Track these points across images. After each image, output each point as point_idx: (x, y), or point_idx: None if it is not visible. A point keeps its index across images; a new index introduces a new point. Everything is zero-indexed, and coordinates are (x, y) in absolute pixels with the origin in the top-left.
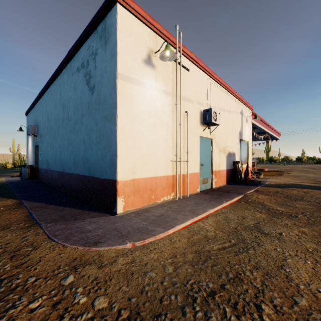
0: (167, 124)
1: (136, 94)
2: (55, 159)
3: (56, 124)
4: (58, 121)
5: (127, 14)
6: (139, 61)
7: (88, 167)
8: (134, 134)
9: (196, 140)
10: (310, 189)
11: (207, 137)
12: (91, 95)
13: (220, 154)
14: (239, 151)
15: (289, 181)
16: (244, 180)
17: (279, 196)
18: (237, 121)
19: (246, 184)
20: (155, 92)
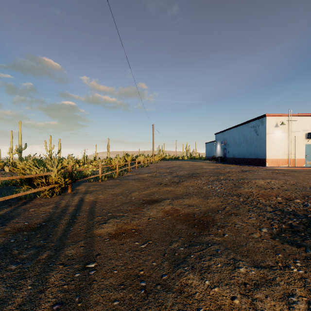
0: (284, 142)
1: (271, 136)
2: (239, 154)
3: (239, 141)
4: (241, 141)
5: (269, 117)
6: (273, 127)
7: (256, 156)
8: (271, 147)
9: (302, 146)
10: None
11: None
12: (257, 136)
13: None
14: None
15: None
16: None
17: None
18: None
19: None
20: (279, 134)
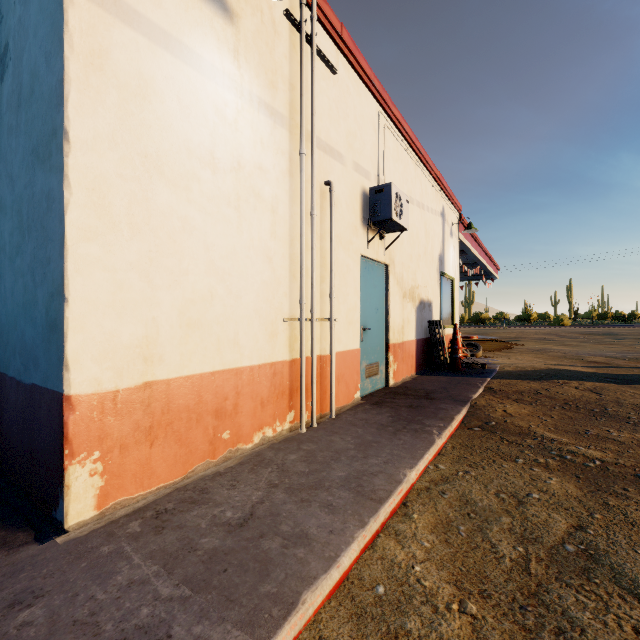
0: (273, 206)
1: (158, 77)
2: None
3: None
4: None
5: None
6: None
7: None
8: (149, 221)
9: (352, 265)
10: (595, 381)
11: (378, 259)
12: None
13: (405, 303)
14: (439, 299)
15: (539, 364)
16: (452, 363)
17: (551, 406)
18: (436, 232)
19: (458, 372)
20: (233, 97)
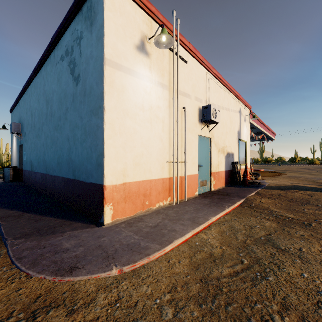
0: (163, 120)
1: (127, 84)
2: (39, 159)
3: (39, 120)
4: (42, 117)
5: None
6: (131, 46)
7: (72, 169)
8: (124, 131)
9: (194, 139)
10: (313, 191)
11: (206, 136)
12: (76, 86)
13: (219, 154)
14: (237, 151)
15: (289, 183)
16: (243, 181)
17: (283, 200)
18: (236, 120)
19: (245, 186)
20: (149, 84)
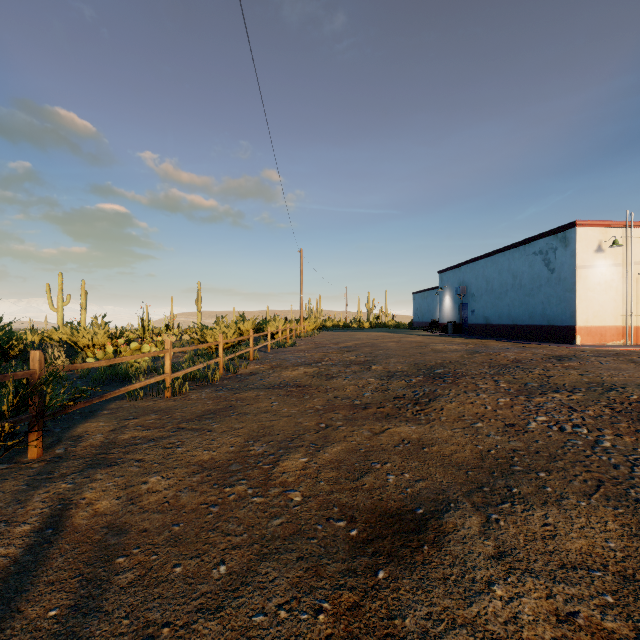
0: (616, 288)
1: (588, 274)
2: (501, 315)
3: (502, 288)
4: (506, 286)
5: (582, 230)
6: (591, 253)
7: (547, 319)
8: (587, 299)
9: None
10: None
11: None
12: (550, 274)
13: None
14: None
15: None
16: None
17: None
18: None
19: None
20: (604, 268)
